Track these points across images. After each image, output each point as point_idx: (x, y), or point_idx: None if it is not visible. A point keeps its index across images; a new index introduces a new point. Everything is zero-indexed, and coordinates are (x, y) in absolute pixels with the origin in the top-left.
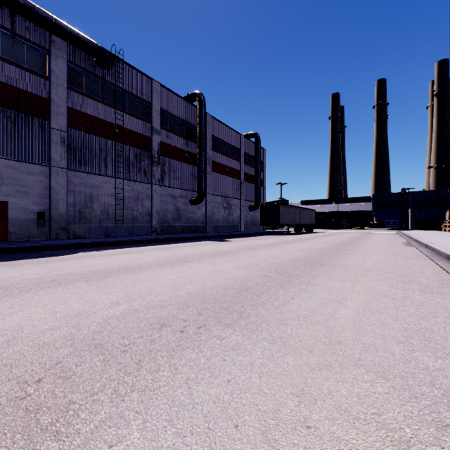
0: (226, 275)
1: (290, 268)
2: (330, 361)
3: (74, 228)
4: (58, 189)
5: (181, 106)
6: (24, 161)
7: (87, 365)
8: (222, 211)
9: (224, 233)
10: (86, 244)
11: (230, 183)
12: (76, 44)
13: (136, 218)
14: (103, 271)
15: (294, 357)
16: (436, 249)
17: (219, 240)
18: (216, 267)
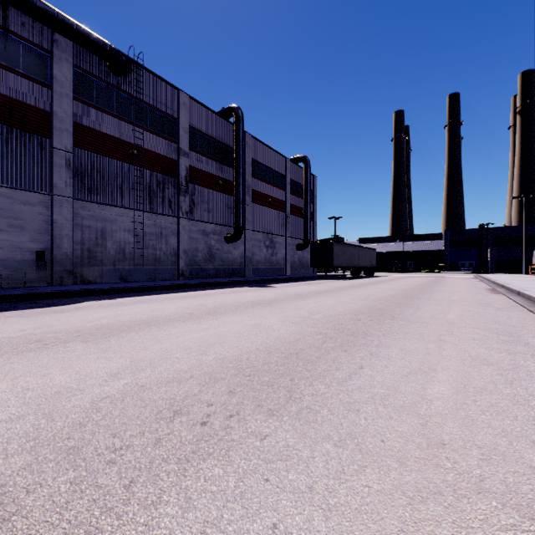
0: (269, 332)
1: (352, 323)
2: (437, 483)
3: (82, 271)
4: (61, 223)
5: (214, 123)
6: (19, 188)
7: (44, 492)
8: (264, 251)
9: (267, 277)
10: (95, 291)
11: (274, 217)
12: (85, 45)
13: (159, 259)
14: (108, 327)
15: (378, 474)
16: (533, 298)
17: (260, 286)
18: (256, 321)
